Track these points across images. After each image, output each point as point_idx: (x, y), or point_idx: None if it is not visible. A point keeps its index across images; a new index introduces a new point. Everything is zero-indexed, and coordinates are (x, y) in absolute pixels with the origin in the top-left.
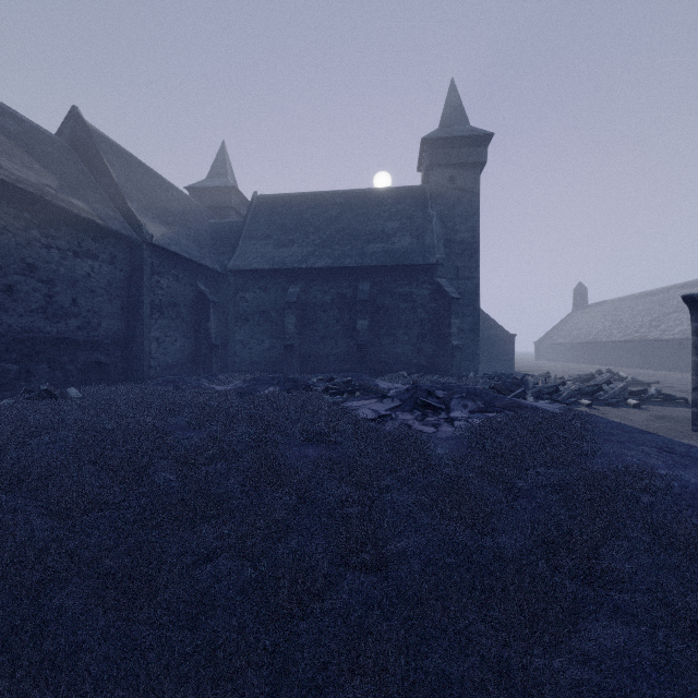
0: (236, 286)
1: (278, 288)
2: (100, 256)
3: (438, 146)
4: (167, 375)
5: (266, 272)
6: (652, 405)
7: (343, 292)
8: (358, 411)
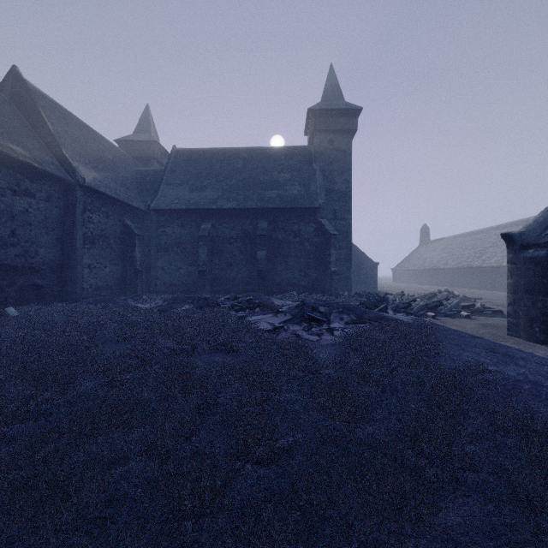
0: (157, 222)
1: (193, 224)
2: (37, 195)
3: (321, 116)
4: (98, 296)
5: (183, 211)
6: (478, 316)
7: (245, 229)
8: (257, 324)
